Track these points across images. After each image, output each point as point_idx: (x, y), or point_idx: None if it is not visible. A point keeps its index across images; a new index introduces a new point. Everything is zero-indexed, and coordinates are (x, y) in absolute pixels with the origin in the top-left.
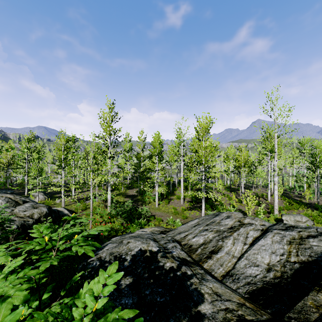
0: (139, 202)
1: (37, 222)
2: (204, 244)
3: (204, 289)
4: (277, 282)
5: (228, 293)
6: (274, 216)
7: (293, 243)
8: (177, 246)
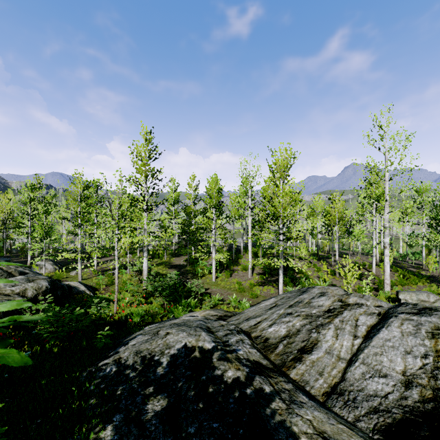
0: (188, 274)
1: (33, 302)
2: (288, 336)
3: (298, 423)
4: (430, 408)
5: (345, 433)
6: (385, 293)
7: (438, 335)
8: (245, 340)
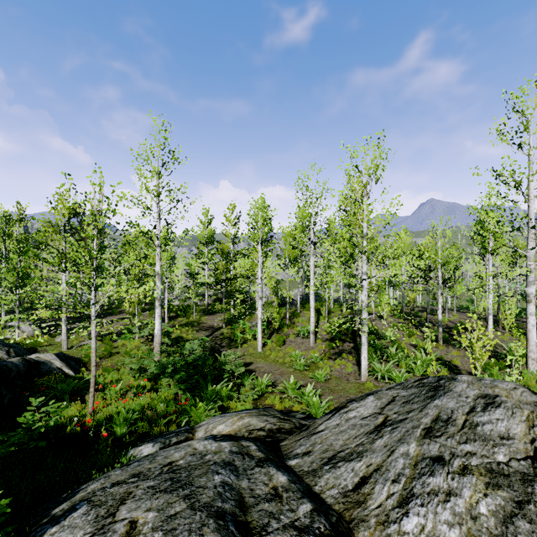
0: (223, 339)
1: None
2: None
3: None
4: None
5: None
6: (533, 375)
7: None
8: None
